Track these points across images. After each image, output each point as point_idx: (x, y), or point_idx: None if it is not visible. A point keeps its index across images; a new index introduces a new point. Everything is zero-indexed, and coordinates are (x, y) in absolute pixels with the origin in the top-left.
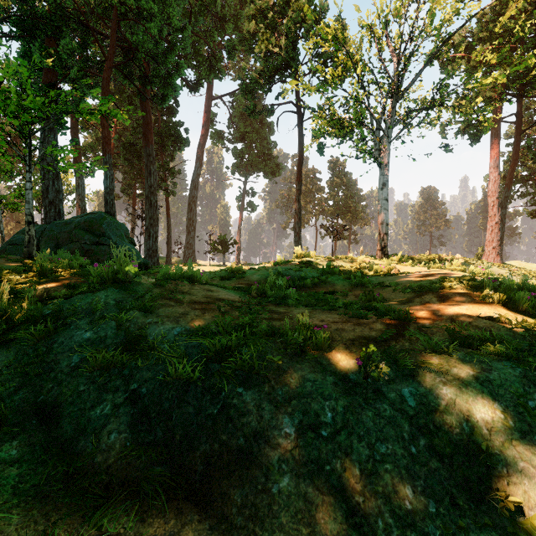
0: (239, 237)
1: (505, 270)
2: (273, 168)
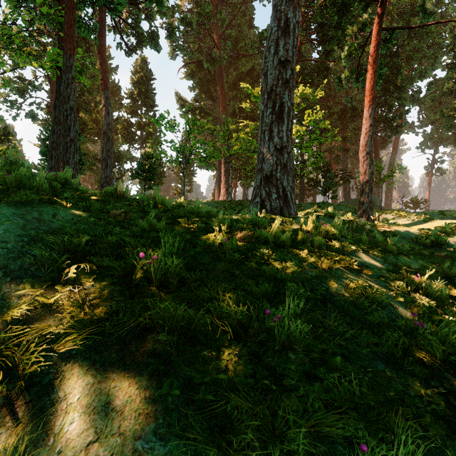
0: (428, 197)
1: None
2: None
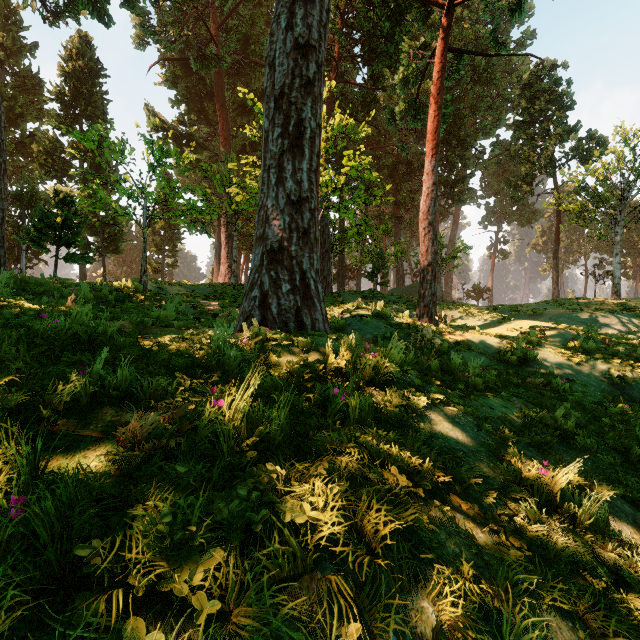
0: (491, 284)
1: None
2: (528, 216)
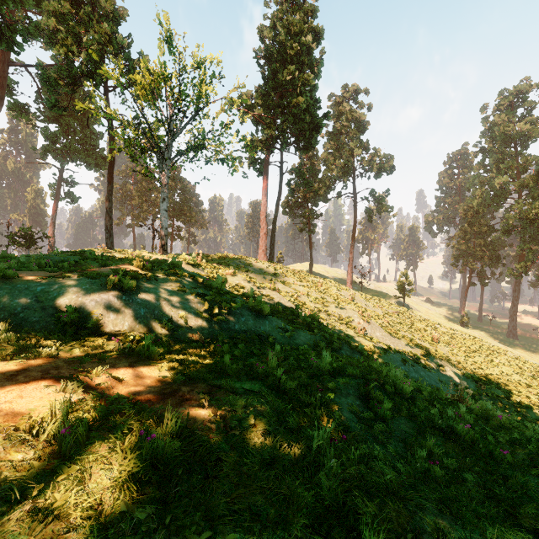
0: (53, 230)
1: (266, 265)
2: (98, 160)
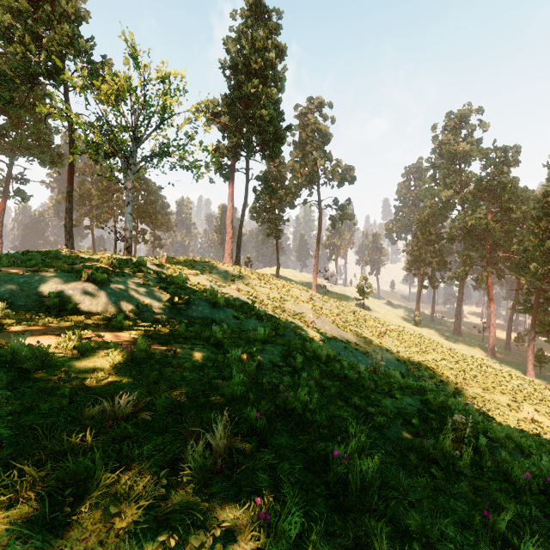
0: (1, 231)
1: (231, 268)
2: (53, 157)
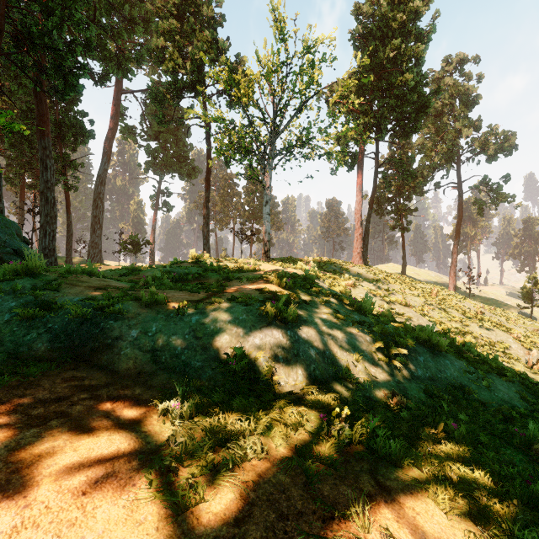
0: (153, 237)
1: (363, 270)
2: (189, 171)
